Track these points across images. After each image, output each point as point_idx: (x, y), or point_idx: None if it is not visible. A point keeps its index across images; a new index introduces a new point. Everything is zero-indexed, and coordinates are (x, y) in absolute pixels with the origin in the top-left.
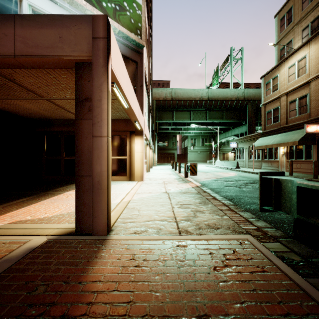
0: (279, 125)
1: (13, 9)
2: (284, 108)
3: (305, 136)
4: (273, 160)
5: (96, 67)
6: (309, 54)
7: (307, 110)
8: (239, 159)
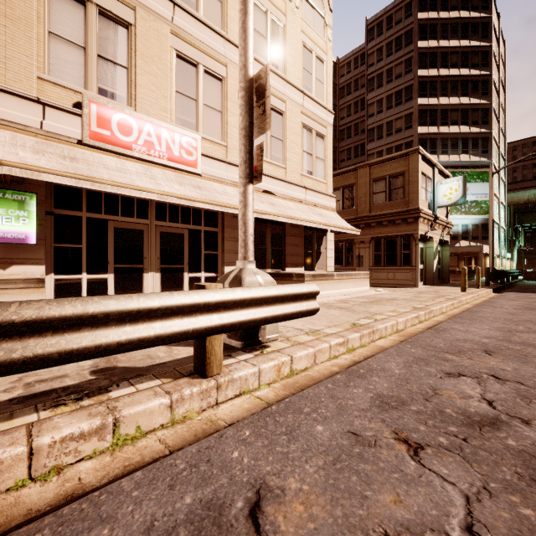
0: None
1: None
2: None
3: None
4: None
5: (481, 253)
6: None
7: None
8: None
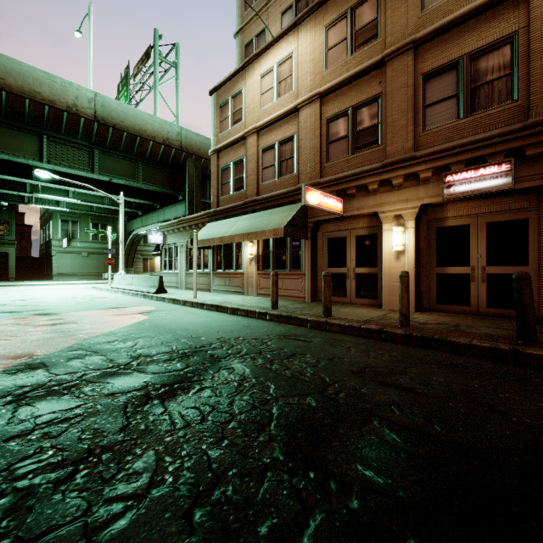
0: (244, 197)
1: None
2: (253, 162)
3: (295, 219)
4: (234, 272)
5: None
6: (298, 51)
7: (294, 168)
8: (168, 269)
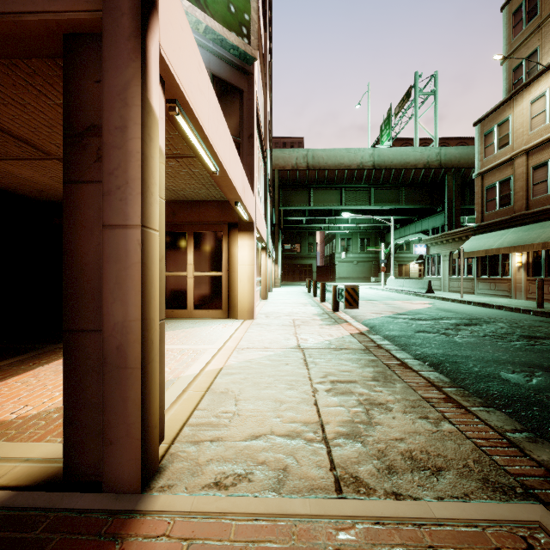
0: (511, 211)
1: None
2: (522, 180)
3: None
4: (500, 278)
5: (114, 40)
6: None
7: None
8: (430, 275)
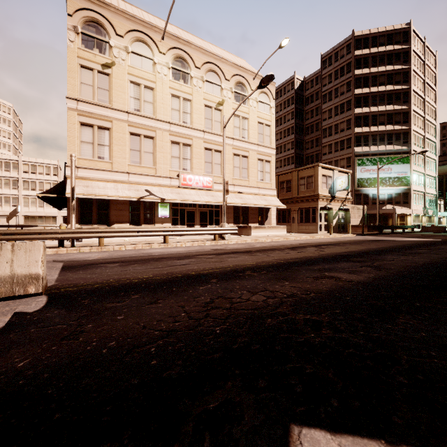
0: None
1: (376, 196)
2: None
3: None
4: None
5: (394, 214)
6: None
7: None
8: None
